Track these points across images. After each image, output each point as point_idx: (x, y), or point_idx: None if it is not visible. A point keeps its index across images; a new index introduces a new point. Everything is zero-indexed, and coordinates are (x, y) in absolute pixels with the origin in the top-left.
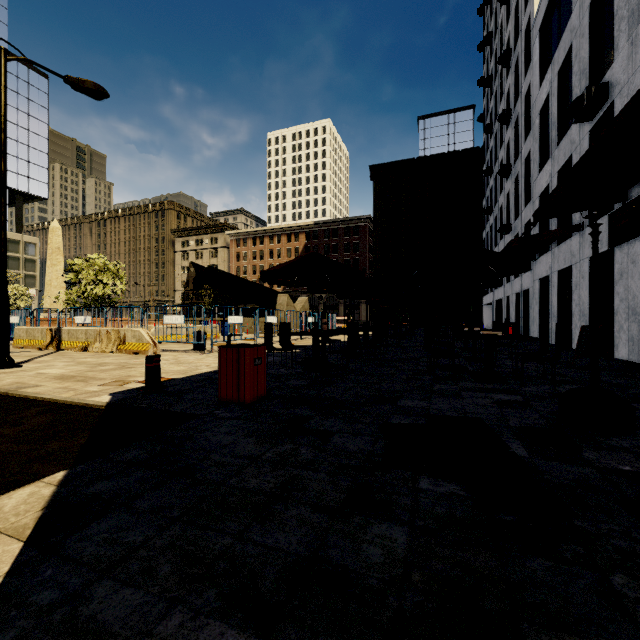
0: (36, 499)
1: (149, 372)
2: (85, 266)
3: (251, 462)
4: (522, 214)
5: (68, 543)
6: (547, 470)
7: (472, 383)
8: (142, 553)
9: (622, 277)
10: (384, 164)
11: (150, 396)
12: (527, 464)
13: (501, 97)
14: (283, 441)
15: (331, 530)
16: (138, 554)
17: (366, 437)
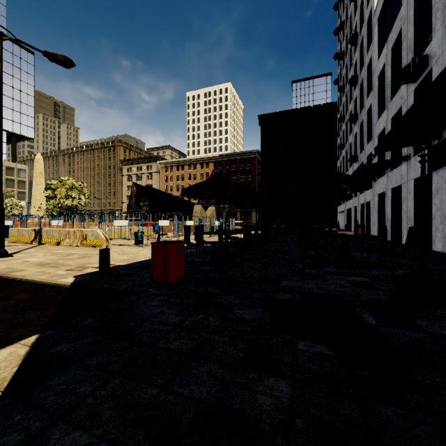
0: (14, 357)
1: (102, 261)
2: (59, 185)
3: (173, 328)
4: (365, 149)
5: (35, 393)
6: (391, 335)
7: (332, 268)
8: (90, 401)
9: (438, 193)
10: (268, 114)
11: (102, 278)
12: (376, 330)
13: (350, 67)
14: (197, 312)
15: (233, 383)
16: (87, 402)
17: (257, 309)
